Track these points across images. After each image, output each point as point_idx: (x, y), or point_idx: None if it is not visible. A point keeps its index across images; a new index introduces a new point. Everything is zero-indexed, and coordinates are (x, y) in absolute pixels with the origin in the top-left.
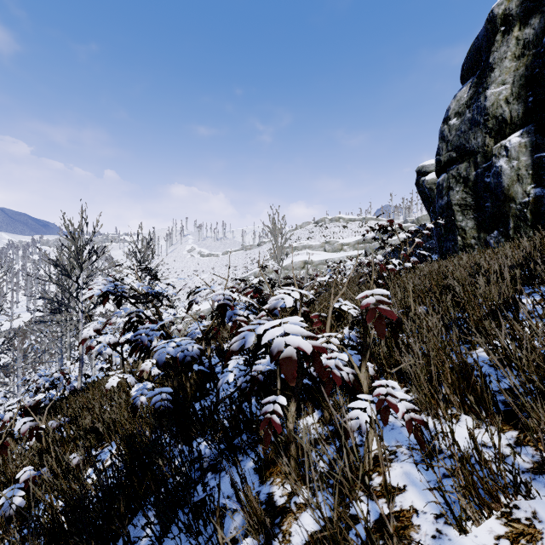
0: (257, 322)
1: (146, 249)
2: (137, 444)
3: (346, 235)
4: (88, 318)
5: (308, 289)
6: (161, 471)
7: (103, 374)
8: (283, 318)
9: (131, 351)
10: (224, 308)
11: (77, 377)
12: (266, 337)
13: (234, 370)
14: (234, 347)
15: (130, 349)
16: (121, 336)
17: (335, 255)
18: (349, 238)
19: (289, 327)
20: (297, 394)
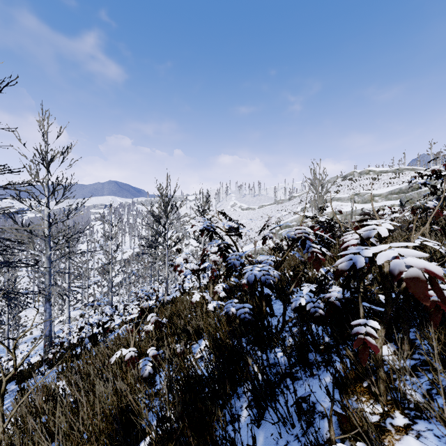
0: (357, 247)
1: (205, 204)
2: (227, 344)
3: (377, 186)
4: (178, 250)
5: (352, 234)
6: (253, 368)
7: (176, 294)
8: (390, 244)
9: (227, 271)
10: (303, 240)
11: (163, 294)
12: (381, 259)
13: (304, 296)
14: (343, 267)
15: (226, 270)
16: (201, 265)
17: (365, 205)
18: (381, 189)
19: (405, 251)
20: (386, 321)
